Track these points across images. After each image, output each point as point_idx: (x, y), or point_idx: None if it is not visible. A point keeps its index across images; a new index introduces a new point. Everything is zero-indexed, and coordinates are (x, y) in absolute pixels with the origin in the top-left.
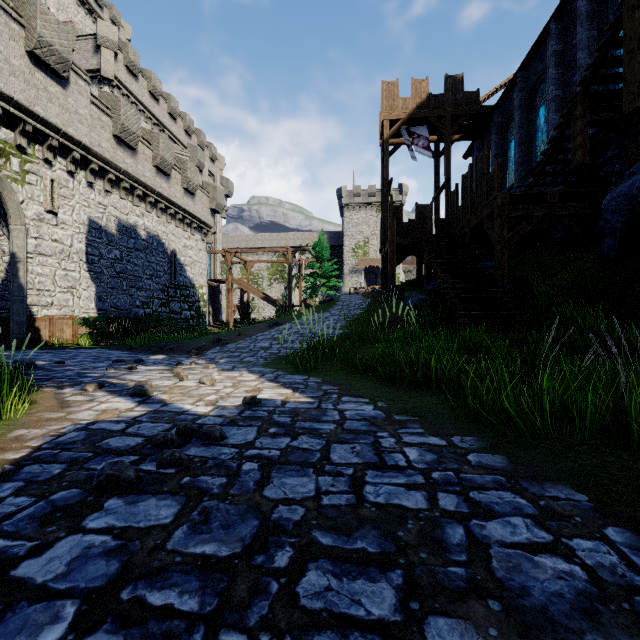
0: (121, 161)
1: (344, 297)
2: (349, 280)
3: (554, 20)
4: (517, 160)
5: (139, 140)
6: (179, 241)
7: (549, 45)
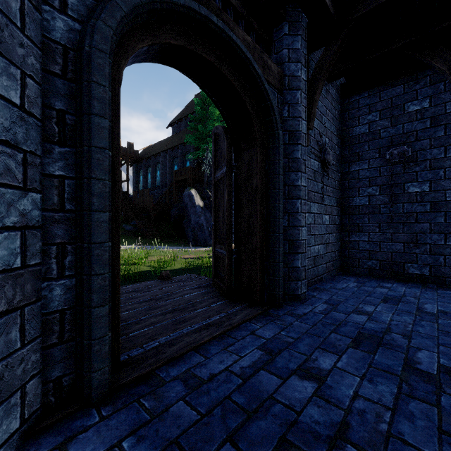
0: None
1: None
2: None
3: (162, 152)
4: (152, 182)
5: None
6: None
7: (161, 158)
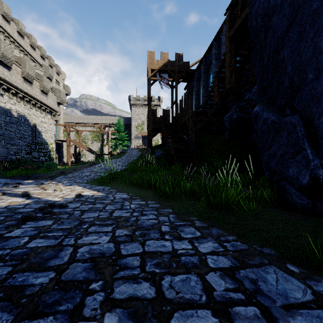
0: (1, 73)
1: (129, 151)
2: (134, 142)
3: (214, 40)
4: (203, 95)
5: (13, 62)
6: (38, 119)
7: (213, 50)
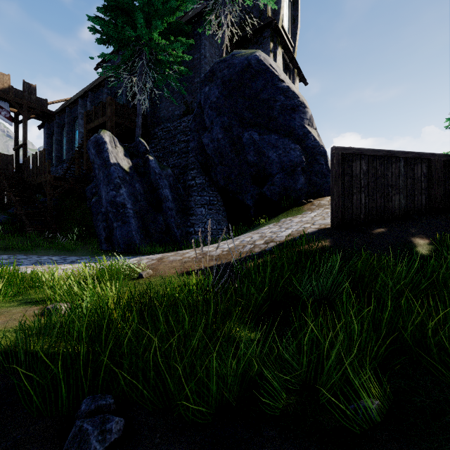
0: None
1: None
2: None
3: (81, 99)
4: (67, 149)
5: None
6: None
7: (79, 108)
